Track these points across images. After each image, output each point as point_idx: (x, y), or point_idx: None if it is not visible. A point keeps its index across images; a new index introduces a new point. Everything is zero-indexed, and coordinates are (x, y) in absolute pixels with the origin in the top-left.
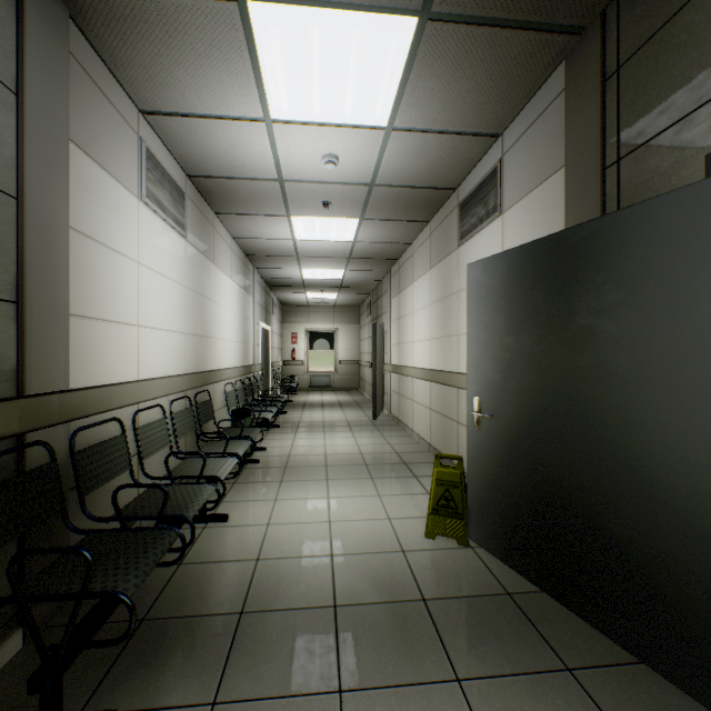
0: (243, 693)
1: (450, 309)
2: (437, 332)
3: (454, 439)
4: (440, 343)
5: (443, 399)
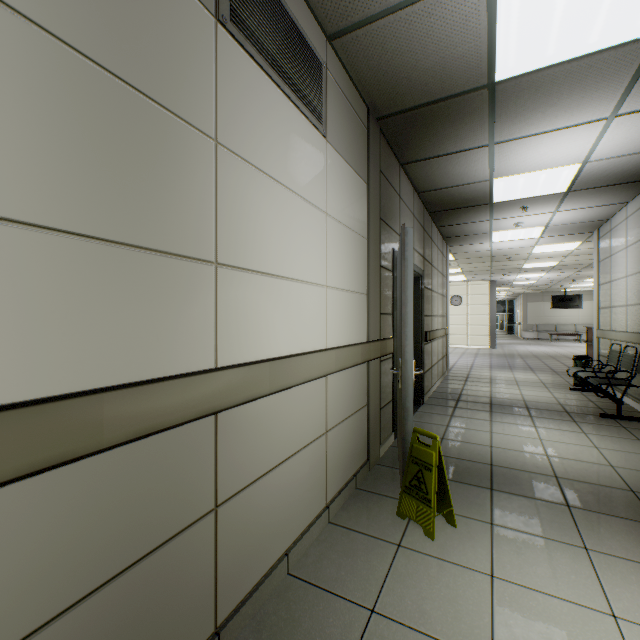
0: (616, 489)
1: (167, 156)
2: None
3: (200, 575)
4: (38, 255)
5: (94, 517)
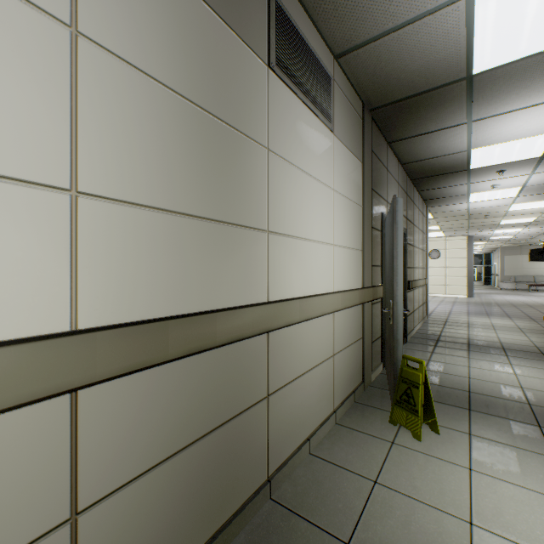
0: None
1: (243, 164)
2: (159, 188)
3: (259, 438)
4: (188, 231)
5: (210, 387)
